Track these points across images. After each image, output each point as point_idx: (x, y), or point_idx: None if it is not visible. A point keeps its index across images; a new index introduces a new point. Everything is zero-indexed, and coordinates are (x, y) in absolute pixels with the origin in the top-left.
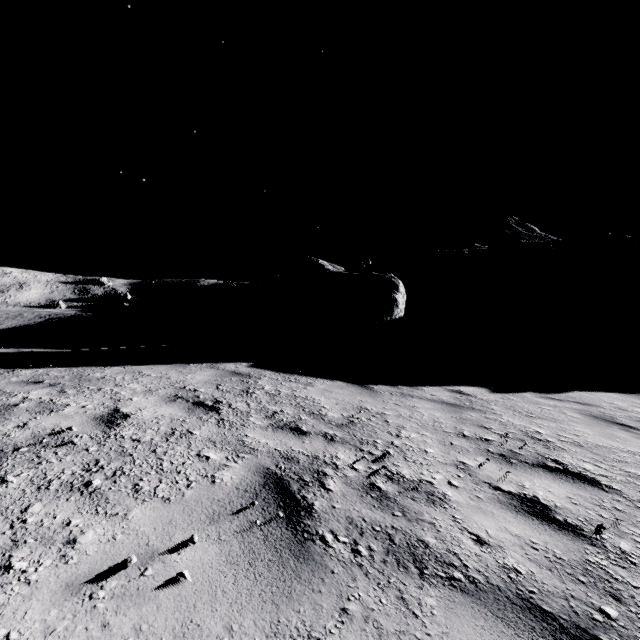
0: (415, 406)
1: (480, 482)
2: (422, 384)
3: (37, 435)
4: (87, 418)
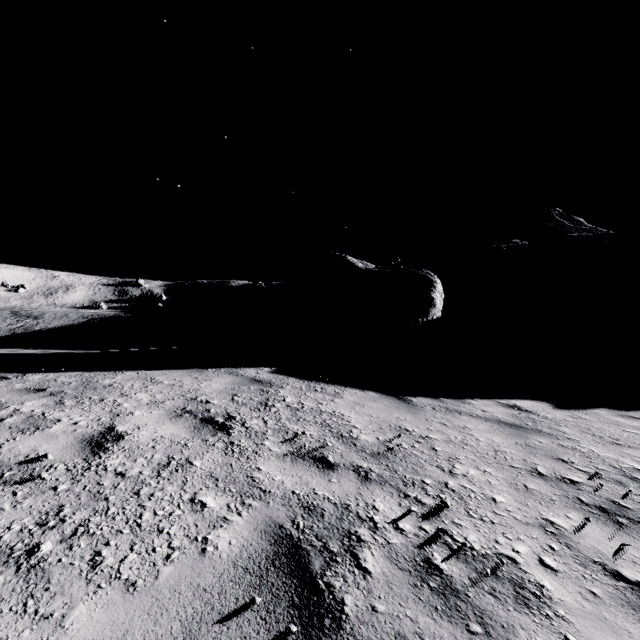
0: (466, 427)
1: (587, 561)
2: (468, 396)
3: (4, 464)
4: (73, 439)
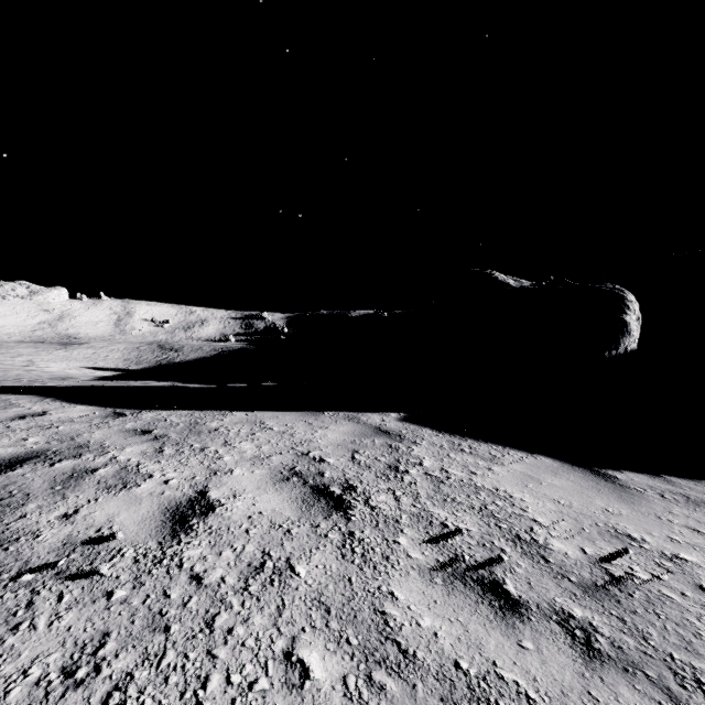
0: None
1: None
2: None
3: (70, 540)
4: (157, 507)
